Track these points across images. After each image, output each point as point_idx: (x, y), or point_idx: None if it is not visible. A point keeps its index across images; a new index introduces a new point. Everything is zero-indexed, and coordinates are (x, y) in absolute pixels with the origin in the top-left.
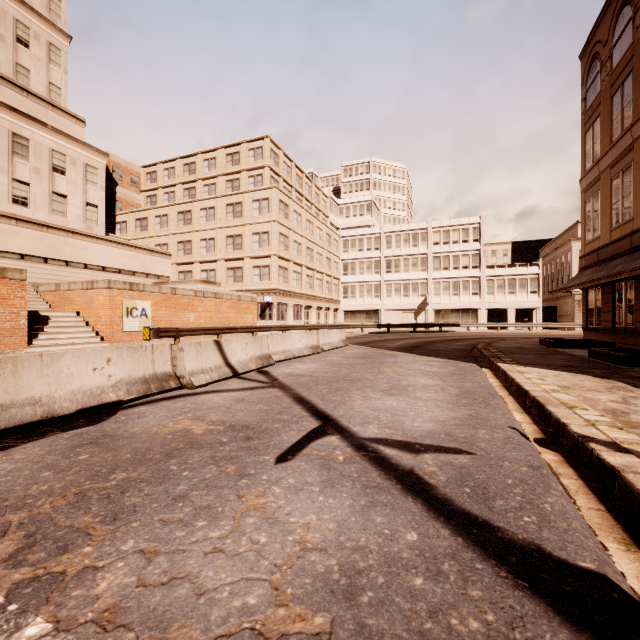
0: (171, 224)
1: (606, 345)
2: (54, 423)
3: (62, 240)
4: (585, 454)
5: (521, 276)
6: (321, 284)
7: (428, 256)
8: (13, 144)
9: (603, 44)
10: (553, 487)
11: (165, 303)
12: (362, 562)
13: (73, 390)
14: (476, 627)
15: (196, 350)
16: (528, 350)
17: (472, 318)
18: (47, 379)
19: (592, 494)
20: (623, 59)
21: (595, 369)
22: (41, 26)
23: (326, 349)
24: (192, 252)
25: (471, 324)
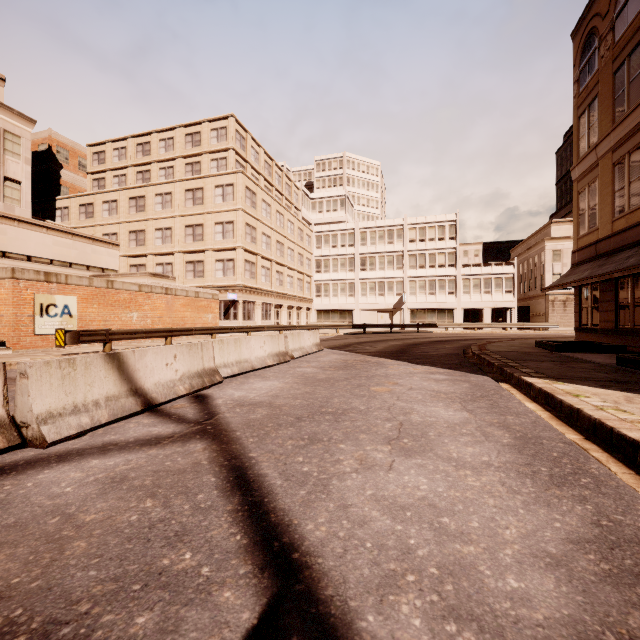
0: (121, 211)
1: (615, 348)
2: None
3: None
4: None
5: (497, 275)
6: (292, 281)
7: (404, 254)
8: None
9: (602, 16)
10: None
11: (98, 299)
12: None
13: None
14: None
15: (62, 373)
16: (535, 355)
17: (448, 318)
18: None
19: None
20: (630, 28)
21: None
22: None
23: (296, 356)
24: (146, 243)
25: (449, 324)
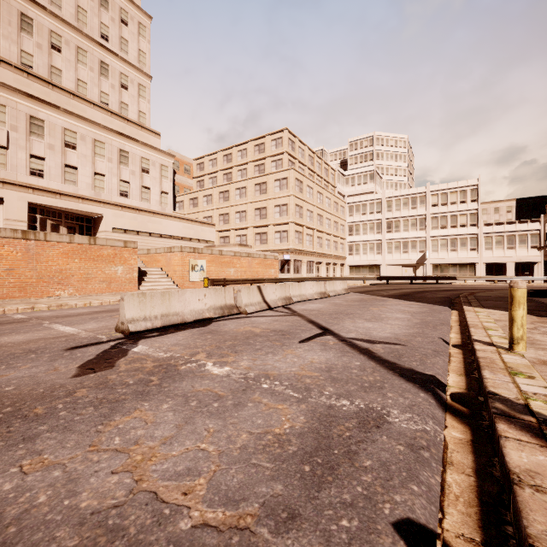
0: (214, 201)
1: None
2: (185, 325)
3: (147, 218)
4: (472, 348)
5: (521, 232)
6: (329, 244)
7: (426, 217)
8: (120, 157)
9: None
10: (439, 357)
11: (215, 261)
12: (334, 366)
13: (191, 310)
14: (371, 379)
15: (247, 291)
16: (503, 298)
17: (470, 272)
18: (181, 303)
19: (462, 363)
20: None
21: (544, 311)
22: (134, 74)
23: (331, 295)
24: (229, 222)
25: (467, 277)
